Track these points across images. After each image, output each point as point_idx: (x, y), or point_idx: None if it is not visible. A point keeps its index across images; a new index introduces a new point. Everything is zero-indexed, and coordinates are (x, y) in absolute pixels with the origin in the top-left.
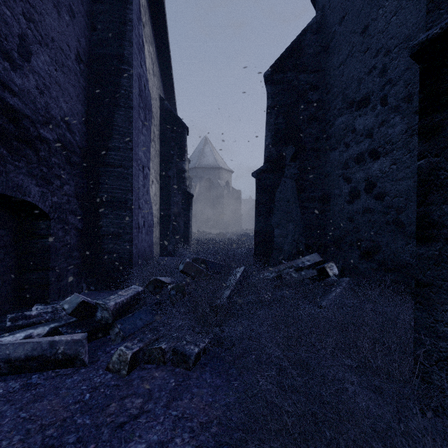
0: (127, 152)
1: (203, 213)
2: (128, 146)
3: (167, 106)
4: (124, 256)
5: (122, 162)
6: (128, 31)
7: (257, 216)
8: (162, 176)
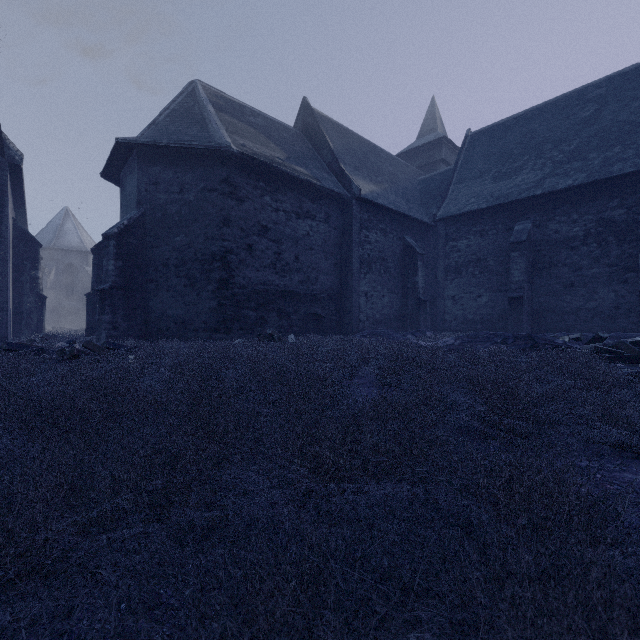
0: (4, 283)
1: (62, 306)
2: (5, 280)
3: (20, 226)
4: (2, 335)
5: (1, 287)
6: (5, 221)
7: (88, 315)
8: (14, 281)
